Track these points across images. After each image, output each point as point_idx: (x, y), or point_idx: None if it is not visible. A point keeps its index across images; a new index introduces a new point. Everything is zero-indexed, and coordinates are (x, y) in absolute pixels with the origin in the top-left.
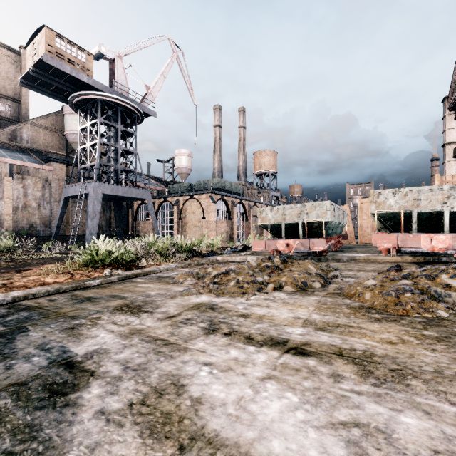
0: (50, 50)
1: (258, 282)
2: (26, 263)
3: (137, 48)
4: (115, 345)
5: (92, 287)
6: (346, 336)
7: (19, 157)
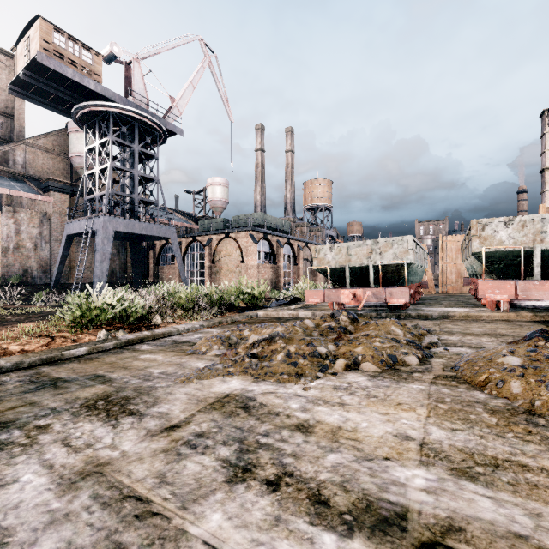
0: (47, 47)
1: (320, 355)
2: (1, 321)
3: (159, 50)
4: (33, 516)
5: (72, 359)
6: (532, 501)
7: (11, 186)
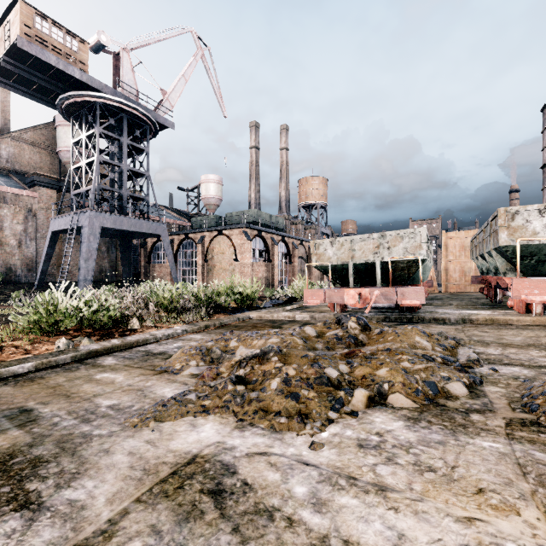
0: (28, 32)
1: (330, 382)
2: None
3: (149, 41)
4: None
5: (9, 379)
6: None
7: None
